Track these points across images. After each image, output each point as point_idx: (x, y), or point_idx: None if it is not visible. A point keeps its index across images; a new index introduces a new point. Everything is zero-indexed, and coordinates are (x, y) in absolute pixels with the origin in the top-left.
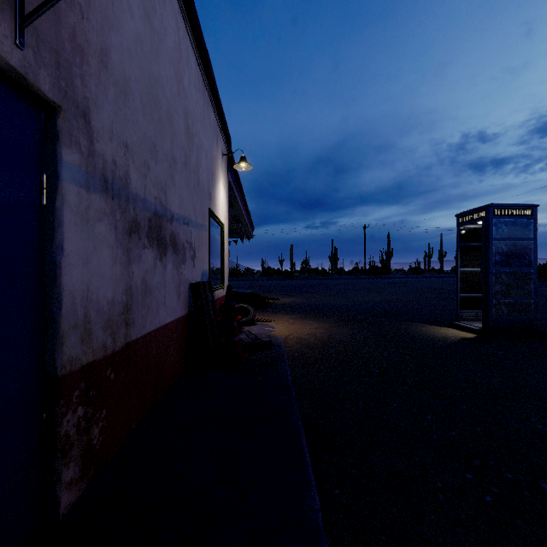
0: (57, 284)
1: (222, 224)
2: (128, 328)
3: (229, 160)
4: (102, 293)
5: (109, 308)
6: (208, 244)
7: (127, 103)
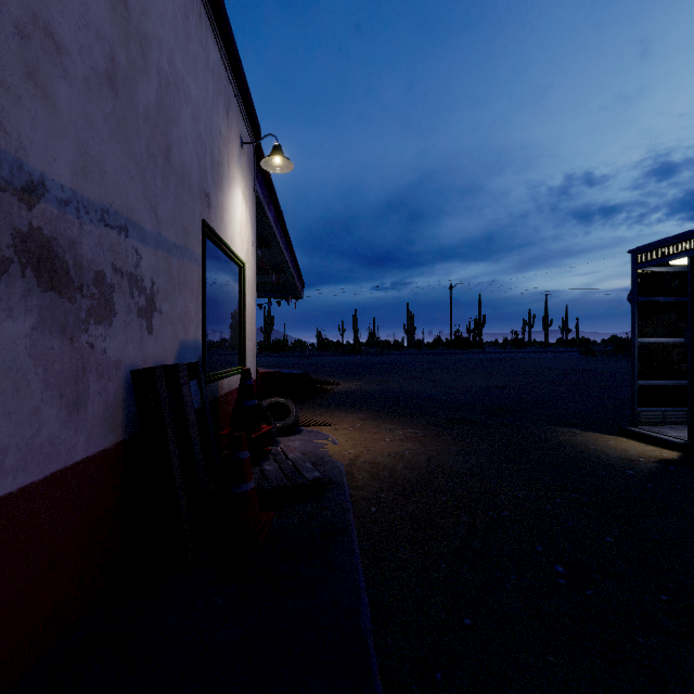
0: None
1: (240, 261)
2: None
3: (257, 162)
4: None
5: None
6: (200, 291)
7: None
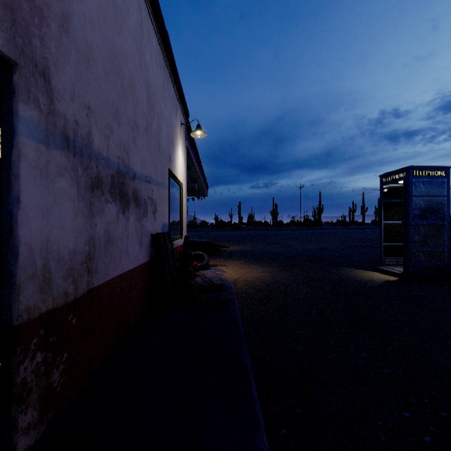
0: (13, 235)
1: (181, 183)
2: (91, 276)
3: (187, 129)
4: (63, 244)
5: (71, 258)
6: (168, 200)
7: (90, 69)
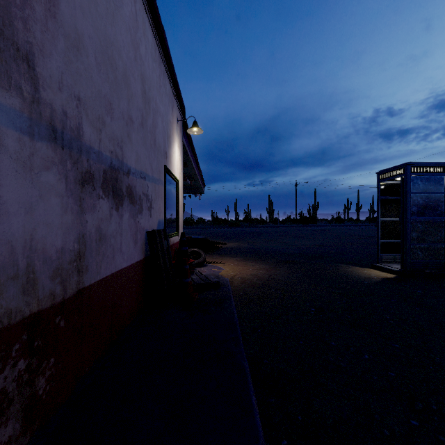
0: None
1: (177, 180)
2: (81, 275)
3: (183, 126)
4: (49, 242)
5: (58, 257)
6: (164, 197)
7: (80, 58)
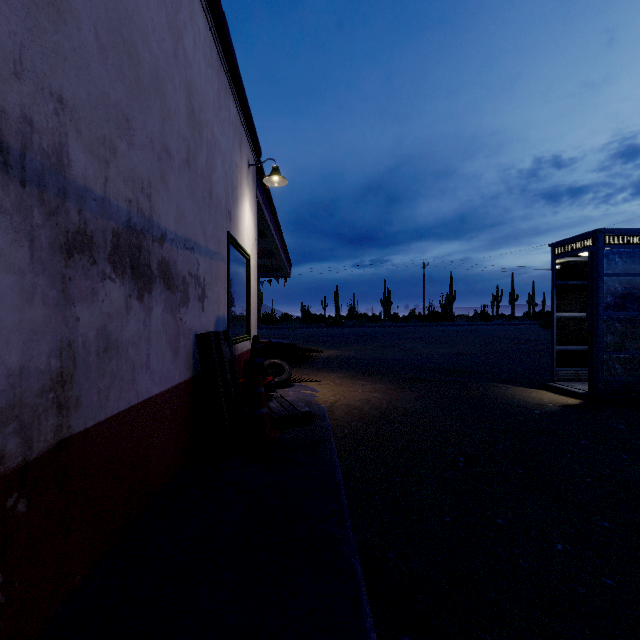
0: None
1: (248, 255)
2: (65, 414)
3: (258, 174)
4: None
5: (13, 384)
6: (226, 281)
7: (63, 28)
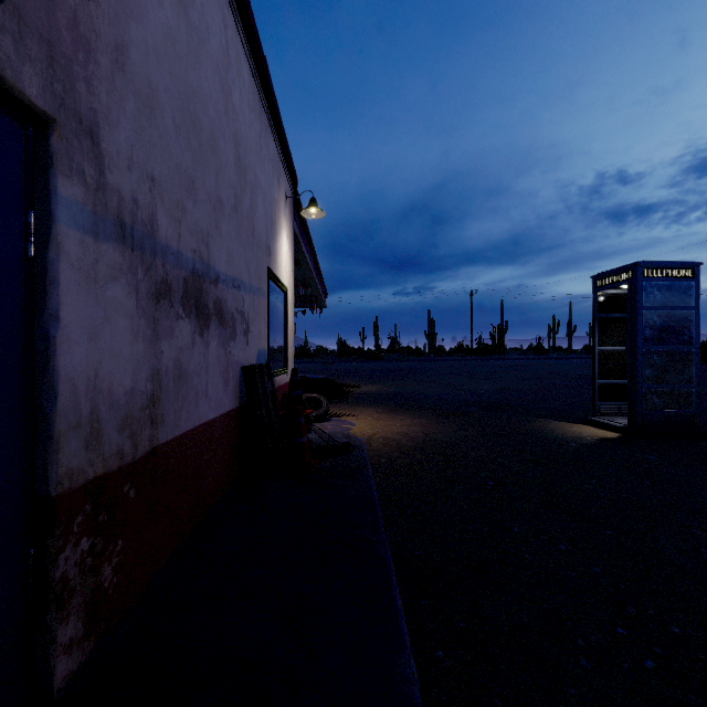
0: (50, 367)
1: (285, 288)
2: (155, 428)
3: (295, 204)
4: (116, 380)
5: (128, 401)
6: (266, 315)
7: (154, 121)
